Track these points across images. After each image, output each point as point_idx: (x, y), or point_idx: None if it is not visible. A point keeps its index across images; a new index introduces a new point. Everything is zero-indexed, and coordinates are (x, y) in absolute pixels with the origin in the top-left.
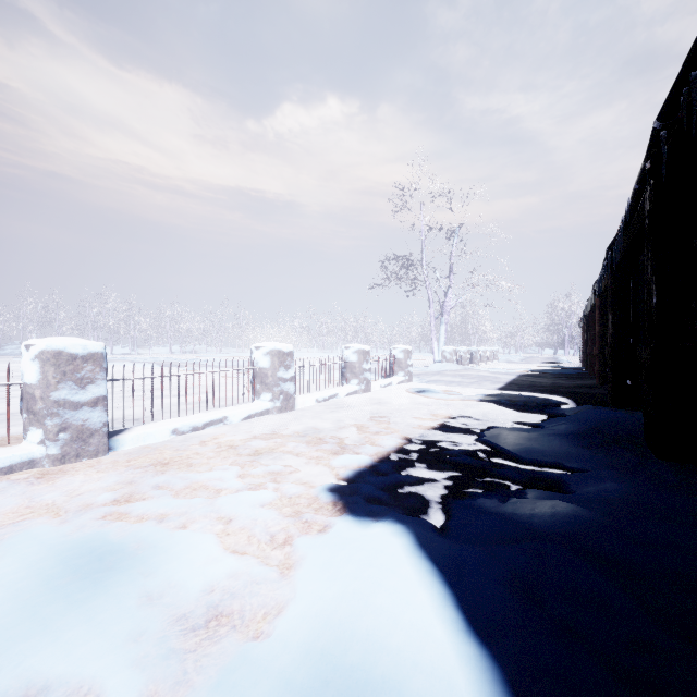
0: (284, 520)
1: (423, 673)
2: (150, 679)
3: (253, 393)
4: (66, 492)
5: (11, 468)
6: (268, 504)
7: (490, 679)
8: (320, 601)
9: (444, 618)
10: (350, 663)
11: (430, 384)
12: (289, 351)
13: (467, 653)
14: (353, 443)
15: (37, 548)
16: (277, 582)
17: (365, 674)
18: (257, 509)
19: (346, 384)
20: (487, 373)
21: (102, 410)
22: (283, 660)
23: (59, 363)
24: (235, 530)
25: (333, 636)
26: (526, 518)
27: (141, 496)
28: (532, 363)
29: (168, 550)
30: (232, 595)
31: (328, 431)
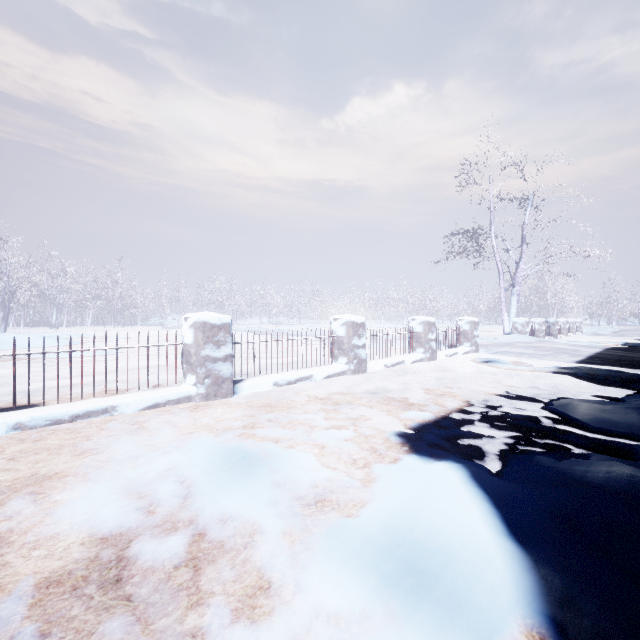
0: (363, 451)
1: (468, 549)
2: (287, 523)
3: (331, 357)
4: (214, 418)
5: (179, 400)
6: (350, 440)
7: (523, 564)
8: (393, 500)
9: (489, 523)
10: (415, 537)
11: (498, 355)
12: (361, 322)
13: (505, 546)
14: (418, 402)
15: (207, 447)
16: (360, 487)
17: (426, 544)
18: (342, 441)
19: (412, 353)
20: (565, 345)
21: (230, 364)
22: (368, 528)
23: (205, 330)
24: (328, 453)
25: (403, 520)
26: (579, 472)
27: (260, 425)
28: (626, 336)
29: (284, 459)
30: (330, 490)
31: (396, 391)
